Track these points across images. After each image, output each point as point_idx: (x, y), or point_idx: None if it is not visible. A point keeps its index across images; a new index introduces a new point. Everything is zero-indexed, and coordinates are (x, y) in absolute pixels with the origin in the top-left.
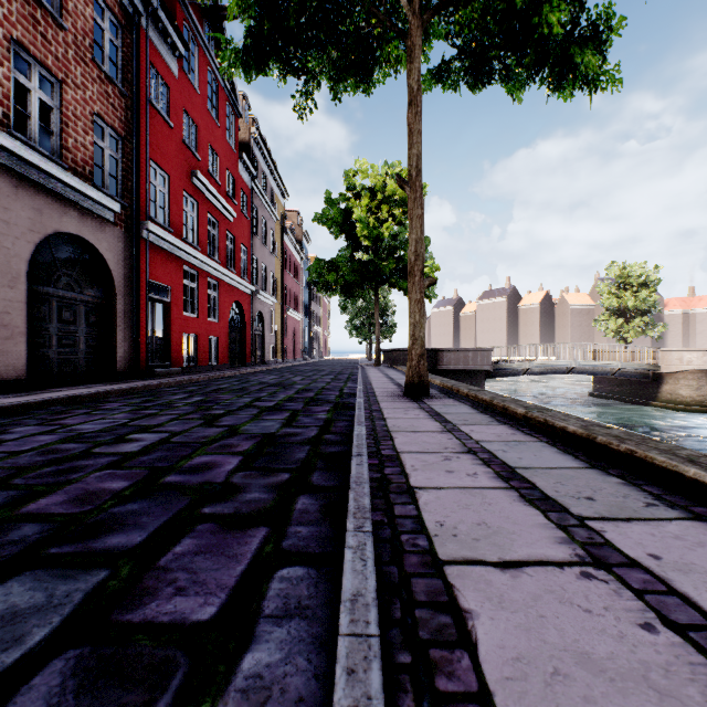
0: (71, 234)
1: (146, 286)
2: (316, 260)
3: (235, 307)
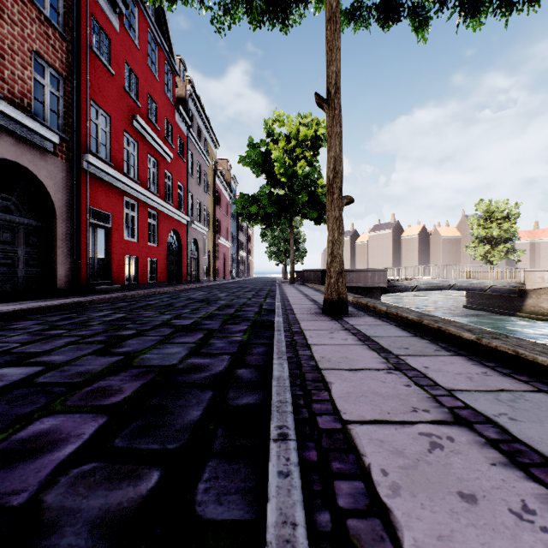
0: (8, 161)
1: (86, 212)
2: (241, 194)
3: (173, 234)
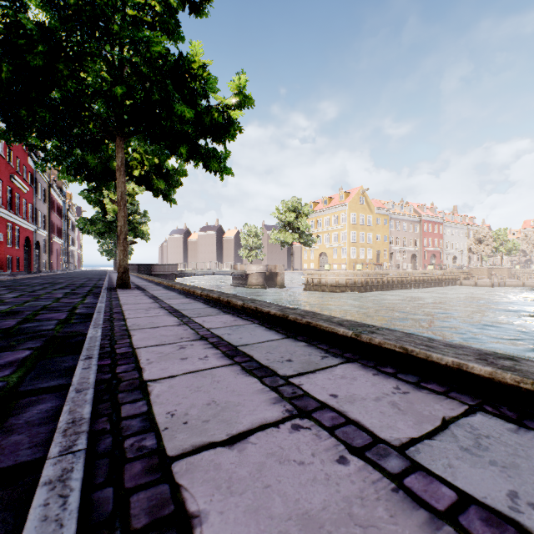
0: None
1: None
2: (82, 218)
3: (25, 239)
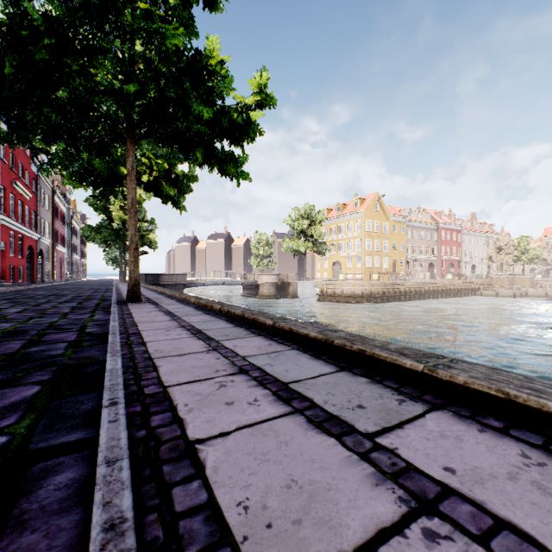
0: None
1: None
2: (87, 225)
3: (28, 248)
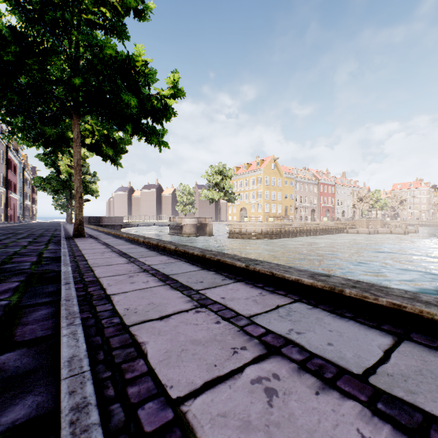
0: None
1: None
2: (38, 177)
3: None
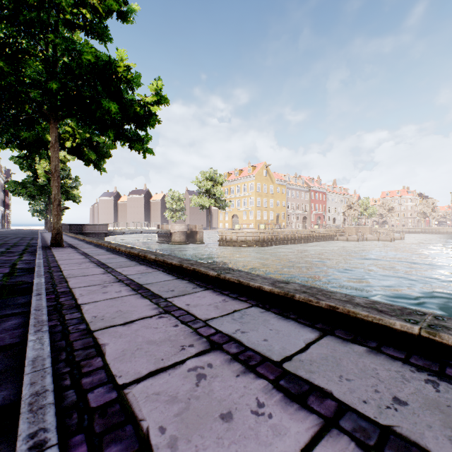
0: None
1: None
2: (13, 181)
3: None
